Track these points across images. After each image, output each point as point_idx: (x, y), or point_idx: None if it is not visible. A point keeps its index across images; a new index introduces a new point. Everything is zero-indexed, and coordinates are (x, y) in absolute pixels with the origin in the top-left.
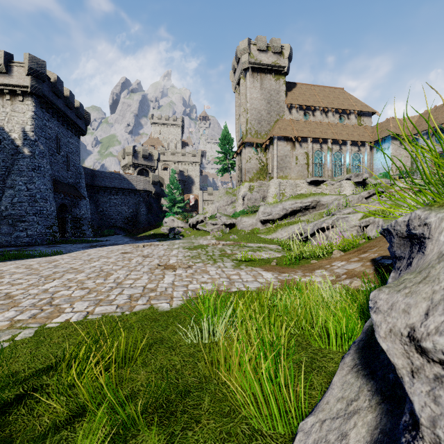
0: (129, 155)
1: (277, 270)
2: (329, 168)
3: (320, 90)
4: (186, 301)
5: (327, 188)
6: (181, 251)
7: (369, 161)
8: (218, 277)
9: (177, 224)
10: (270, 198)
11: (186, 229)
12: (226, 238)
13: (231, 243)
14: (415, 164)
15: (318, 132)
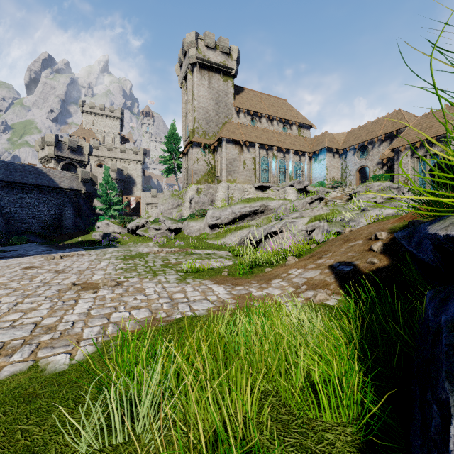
0: (50, 145)
1: (229, 282)
2: (274, 174)
3: (266, 98)
4: (101, 345)
5: (272, 193)
6: (112, 262)
7: (308, 170)
8: (156, 298)
9: (112, 229)
10: (218, 202)
11: (124, 235)
12: (171, 244)
13: (176, 250)
14: (344, 175)
15: (265, 139)
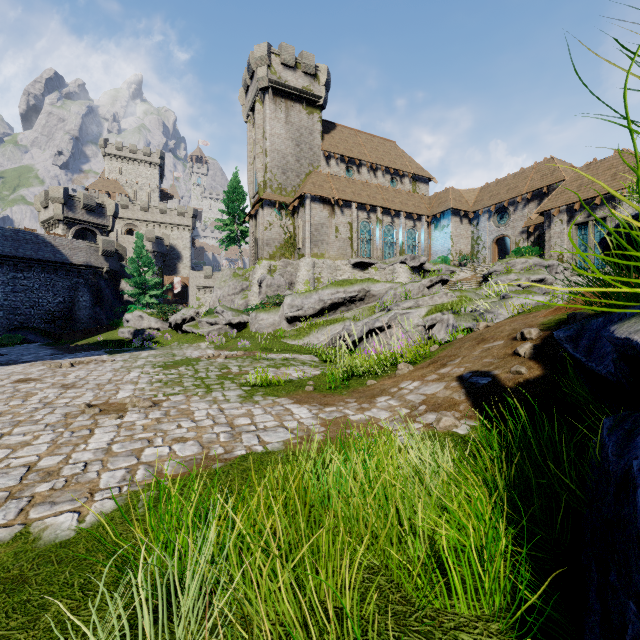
0: (56, 203)
1: (316, 400)
2: (378, 246)
3: (367, 139)
4: (126, 498)
5: (376, 273)
6: (147, 372)
7: (426, 240)
8: (209, 425)
9: (148, 323)
10: (300, 285)
11: (165, 333)
12: (232, 345)
13: (240, 353)
14: (476, 248)
15: (365, 196)
